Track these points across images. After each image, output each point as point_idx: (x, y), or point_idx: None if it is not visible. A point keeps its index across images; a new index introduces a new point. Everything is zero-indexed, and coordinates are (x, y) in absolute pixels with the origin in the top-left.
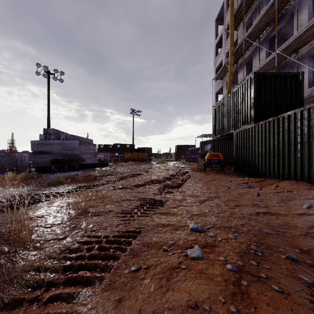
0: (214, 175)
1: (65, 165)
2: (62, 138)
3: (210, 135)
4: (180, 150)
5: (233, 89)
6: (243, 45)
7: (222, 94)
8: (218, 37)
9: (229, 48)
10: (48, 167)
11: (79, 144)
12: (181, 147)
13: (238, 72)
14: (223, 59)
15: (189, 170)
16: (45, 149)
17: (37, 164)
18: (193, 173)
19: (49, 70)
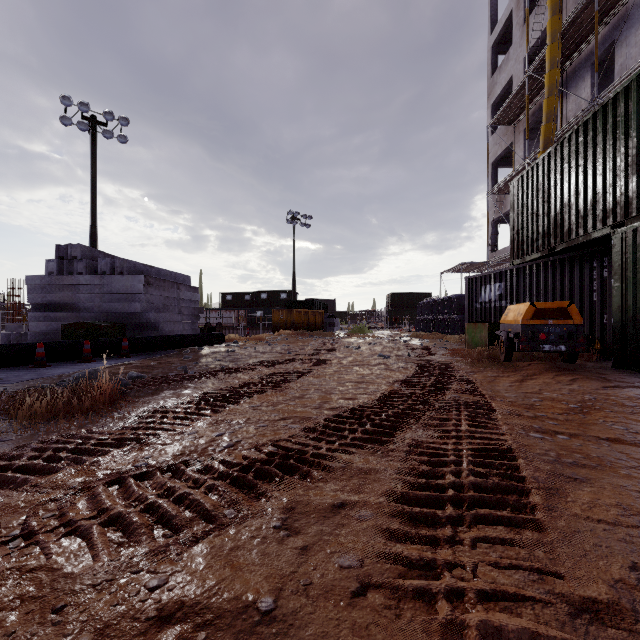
0: (559, 381)
1: (85, 340)
2: (102, 269)
3: (481, 264)
4: (398, 304)
5: (557, 135)
6: (589, 8)
7: (506, 166)
8: (498, 24)
9: (549, 22)
10: (31, 348)
11: (146, 285)
12: (400, 298)
13: (563, 97)
14: (516, 73)
15: (448, 358)
16: (61, 298)
17: (39, 336)
18: (469, 369)
19: (95, 116)
